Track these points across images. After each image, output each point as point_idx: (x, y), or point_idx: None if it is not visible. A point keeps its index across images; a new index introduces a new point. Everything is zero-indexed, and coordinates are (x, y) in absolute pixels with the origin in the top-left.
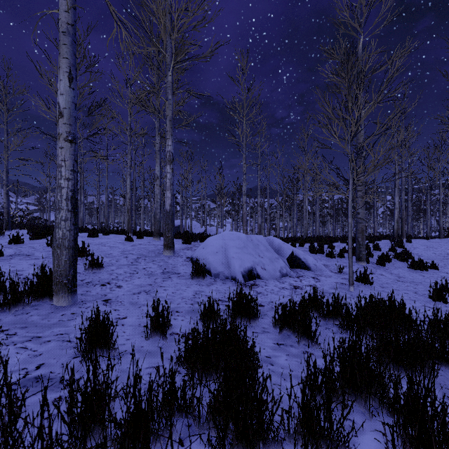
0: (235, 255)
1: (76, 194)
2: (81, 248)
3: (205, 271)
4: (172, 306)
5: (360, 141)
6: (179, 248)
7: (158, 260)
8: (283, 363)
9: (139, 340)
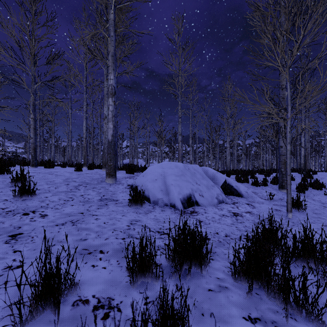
0: (173, 182)
1: None
2: (20, 175)
3: (144, 198)
4: (97, 243)
5: (283, 83)
6: (122, 177)
7: (98, 187)
8: None
9: None
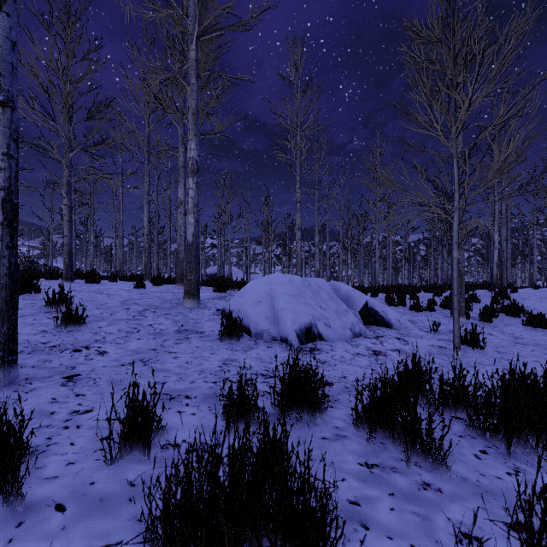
0: (286, 305)
1: (14, 196)
2: (58, 295)
3: (242, 329)
4: (180, 387)
5: (458, 151)
6: (208, 297)
7: (174, 313)
8: (387, 522)
9: (92, 465)
